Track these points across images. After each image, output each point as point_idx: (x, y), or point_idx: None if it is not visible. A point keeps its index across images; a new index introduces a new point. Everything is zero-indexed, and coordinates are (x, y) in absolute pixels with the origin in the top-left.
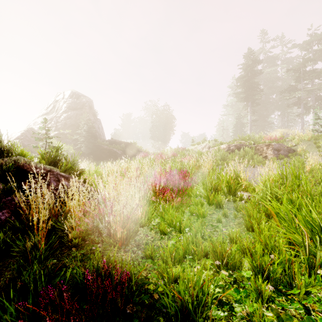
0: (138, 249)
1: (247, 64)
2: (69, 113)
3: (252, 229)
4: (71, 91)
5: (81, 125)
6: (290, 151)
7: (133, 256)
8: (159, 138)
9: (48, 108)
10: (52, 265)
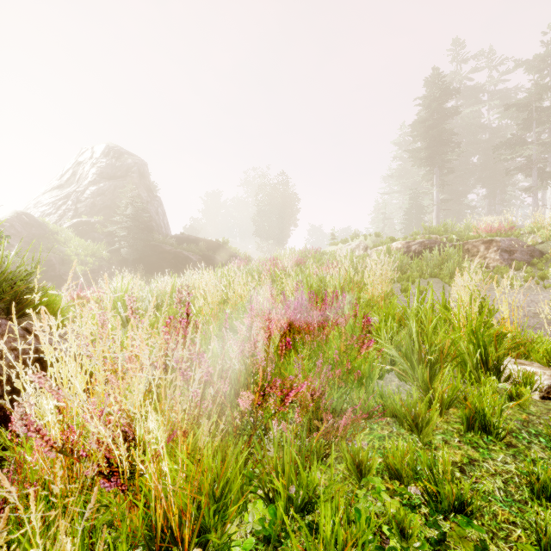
0: None
1: (432, 96)
2: (100, 185)
3: None
4: (105, 145)
5: (121, 205)
6: (533, 254)
7: None
8: (270, 233)
9: (63, 177)
10: None
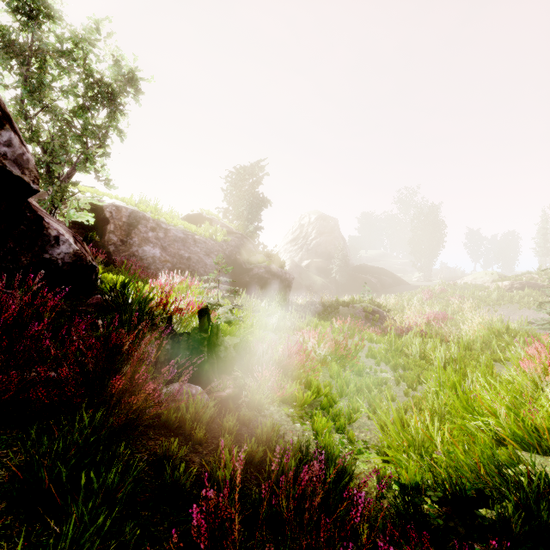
0: None
1: None
2: (318, 239)
3: None
4: (317, 214)
5: (337, 255)
6: None
7: None
8: (422, 253)
9: (295, 234)
10: None
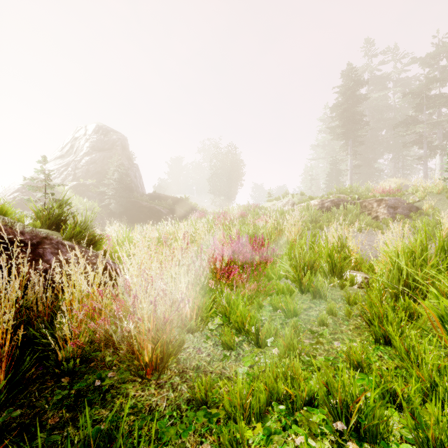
0: (182, 380)
1: (347, 86)
2: (93, 155)
3: (386, 341)
4: (96, 125)
5: (110, 172)
6: (411, 209)
7: (172, 397)
8: (222, 191)
9: (64, 149)
10: (13, 420)
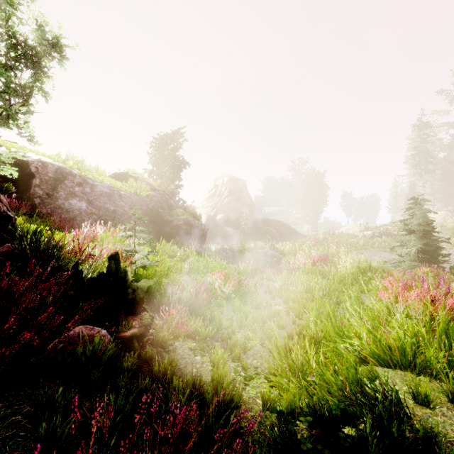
0: None
1: (419, 128)
2: (230, 197)
3: None
4: (229, 176)
5: (245, 210)
6: None
7: None
8: (310, 210)
9: (211, 192)
10: None
